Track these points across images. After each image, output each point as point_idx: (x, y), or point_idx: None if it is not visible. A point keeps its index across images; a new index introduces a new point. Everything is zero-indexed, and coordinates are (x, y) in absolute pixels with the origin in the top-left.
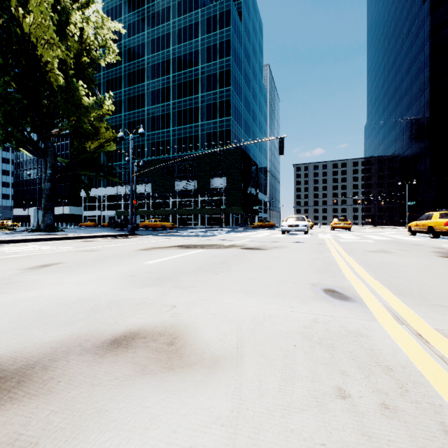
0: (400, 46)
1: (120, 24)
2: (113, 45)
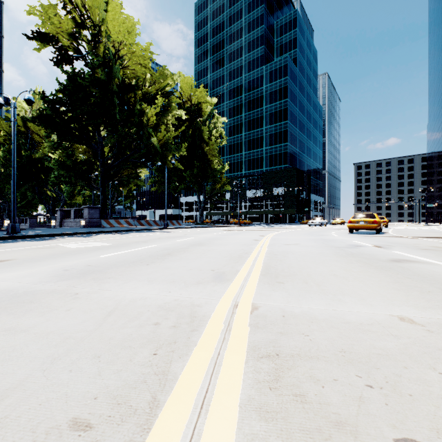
0: None
1: (225, 118)
2: (222, 130)
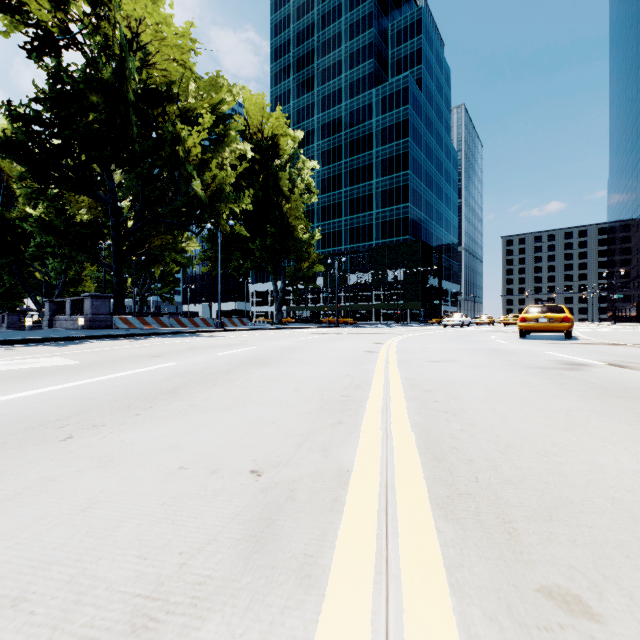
0: (635, 90)
1: (315, 162)
2: (311, 180)
